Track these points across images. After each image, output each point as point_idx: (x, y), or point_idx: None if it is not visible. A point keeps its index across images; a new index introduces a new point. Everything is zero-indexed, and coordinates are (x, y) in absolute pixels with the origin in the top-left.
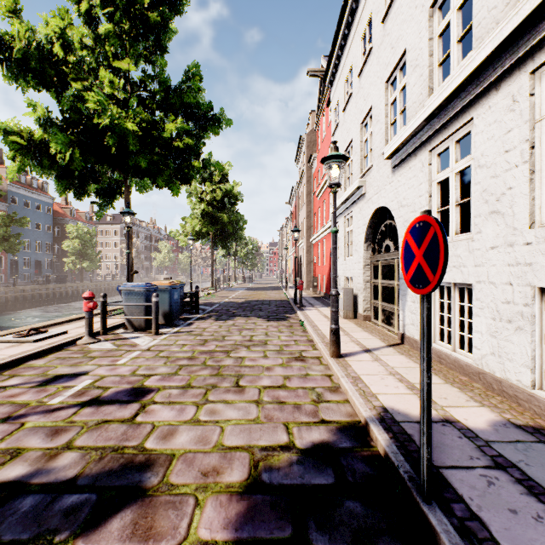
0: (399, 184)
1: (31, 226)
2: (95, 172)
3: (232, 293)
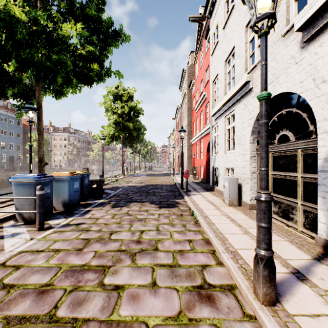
0: (319, 56)
1: (6, 134)
2: (9, 76)
3: (135, 178)
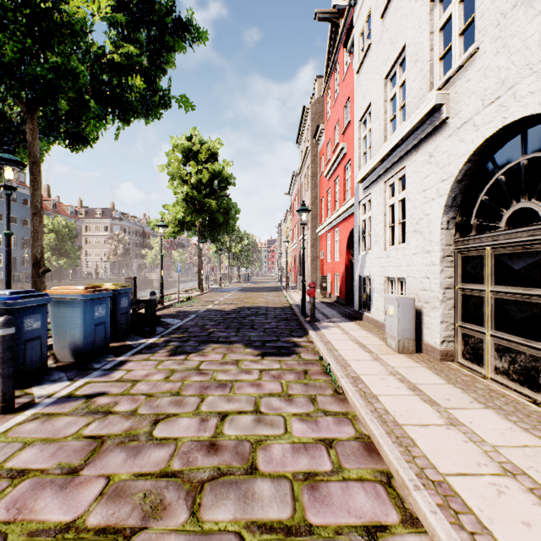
0: None
1: (4, 220)
2: None
3: (220, 295)
